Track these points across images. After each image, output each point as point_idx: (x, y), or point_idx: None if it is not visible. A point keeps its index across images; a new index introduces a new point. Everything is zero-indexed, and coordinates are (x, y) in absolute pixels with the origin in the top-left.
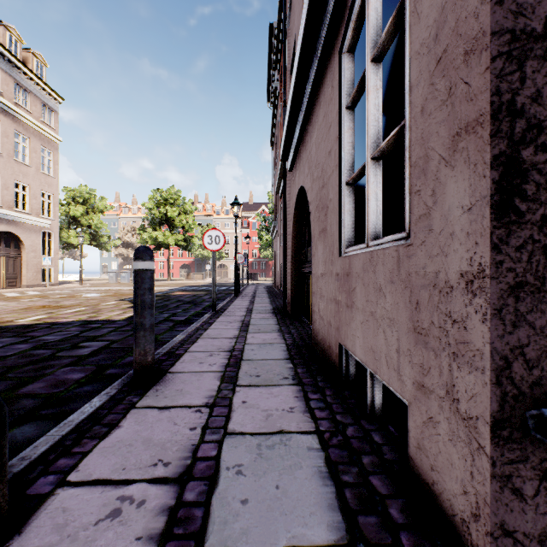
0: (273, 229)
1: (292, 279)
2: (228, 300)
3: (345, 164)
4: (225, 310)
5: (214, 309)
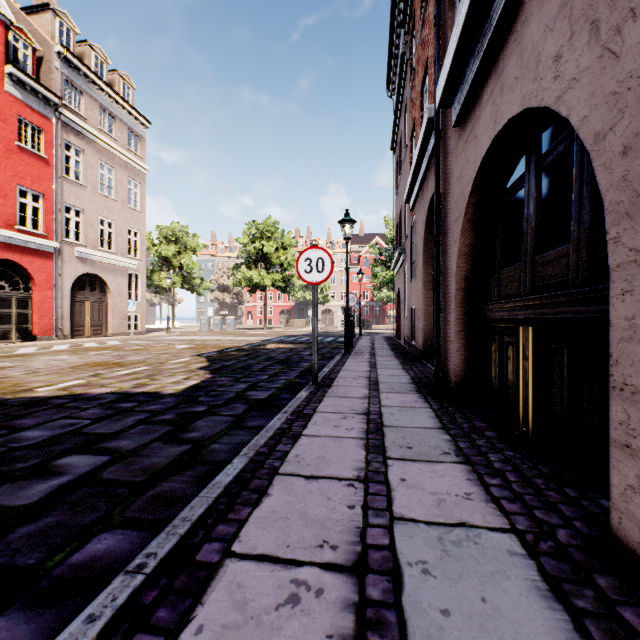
0: (398, 259)
1: (457, 333)
2: (336, 360)
3: None
4: (332, 382)
5: (314, 381)
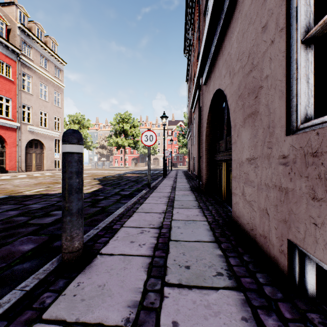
0: (188, 134)
1: (206, 166)
2: (159, 180)
3: (300, 17)
4: (156, 187)
5: (148, 187)
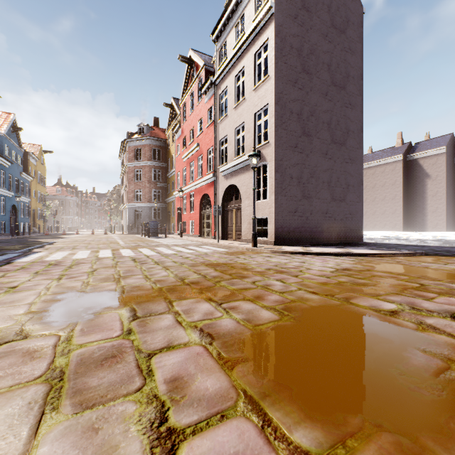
0: None
1: None
2: None
3: None
4: None
5: None
